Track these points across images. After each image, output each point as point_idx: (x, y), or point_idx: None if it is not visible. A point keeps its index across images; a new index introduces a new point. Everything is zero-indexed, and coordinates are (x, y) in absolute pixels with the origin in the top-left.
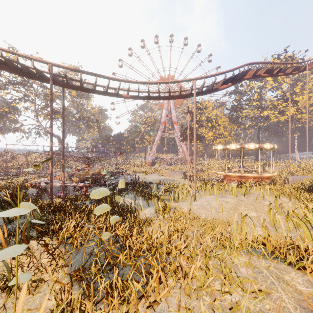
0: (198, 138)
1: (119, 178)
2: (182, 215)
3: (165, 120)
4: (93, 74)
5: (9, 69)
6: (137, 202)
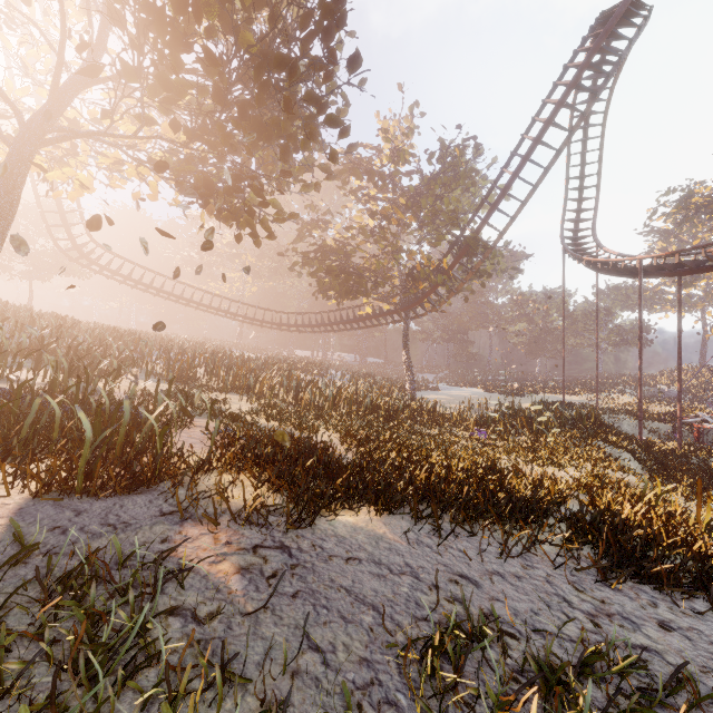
0: None
1: None
2: None
3: None
4: (695, 249)
5: (614, 274)
6: None
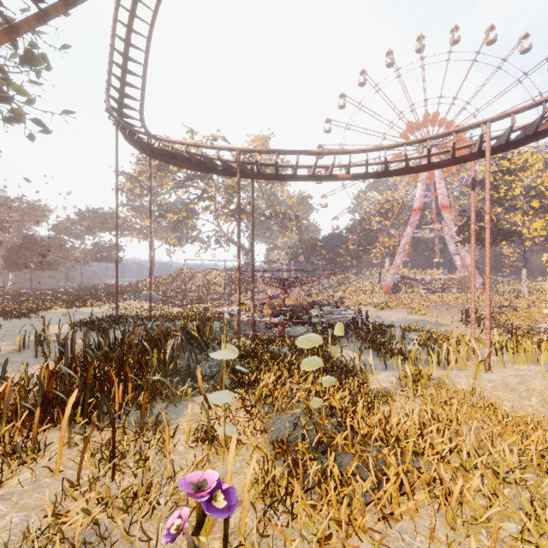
0: (503, 235)
1: (332, 313)
2: (454, 395)
3: (421, 204)
4: (293, 152)
5: (192, 166)
6: (363, 358)
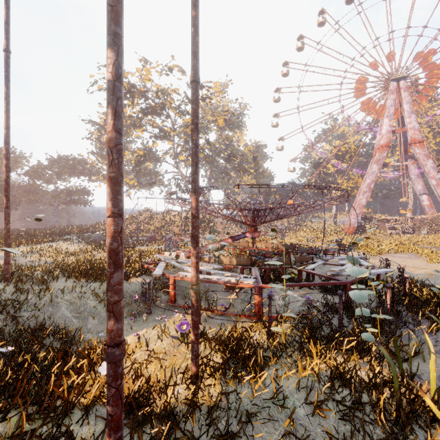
0: None
1: (336, 264)
2: None
3: (388, 141)
4: None
5: None
6: None
